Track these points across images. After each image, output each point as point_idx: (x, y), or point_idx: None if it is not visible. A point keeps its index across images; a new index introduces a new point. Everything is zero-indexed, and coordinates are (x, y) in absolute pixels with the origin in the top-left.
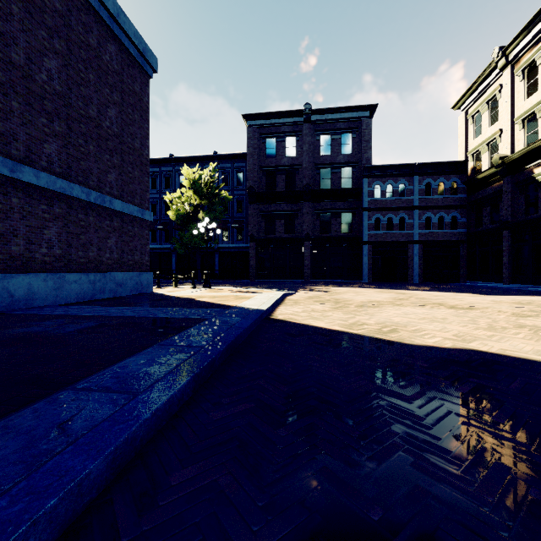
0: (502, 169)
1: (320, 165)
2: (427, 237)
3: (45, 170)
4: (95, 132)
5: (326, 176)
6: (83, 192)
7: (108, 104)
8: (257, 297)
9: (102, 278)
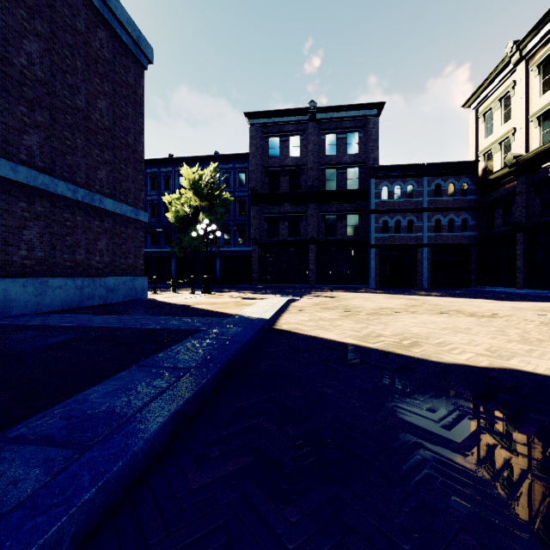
0: (516, 169)
1: (326, 165)
2: (436, 240)
3: (24, 164)
4: (83, 124)
5: (332, 177)
6: (69, 189)
7: (98, 95)
8: (259, 304)
9: (91, 283)
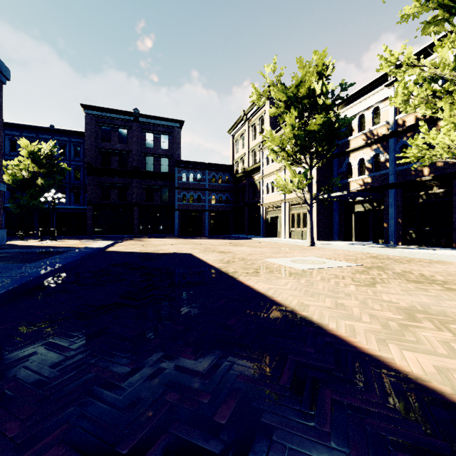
0: (245, 174)
1: (146, 153)
2: (213, 208)
3: None
4: None
5: (150, 162)
6: None
7: None
8: (97, 244)
9: None
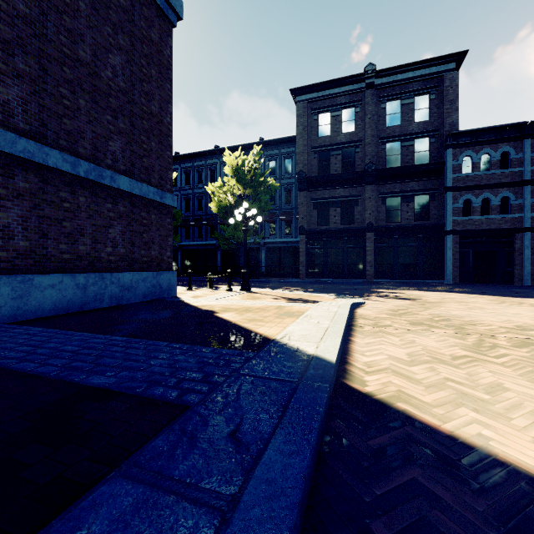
0: None
1: (386, 138)
2: None
3: None
4: (89, 82)
5: (394, 151)
6: (65, 161)
7: (110, 48)
8: (311, 314)
9: (99, 280)
